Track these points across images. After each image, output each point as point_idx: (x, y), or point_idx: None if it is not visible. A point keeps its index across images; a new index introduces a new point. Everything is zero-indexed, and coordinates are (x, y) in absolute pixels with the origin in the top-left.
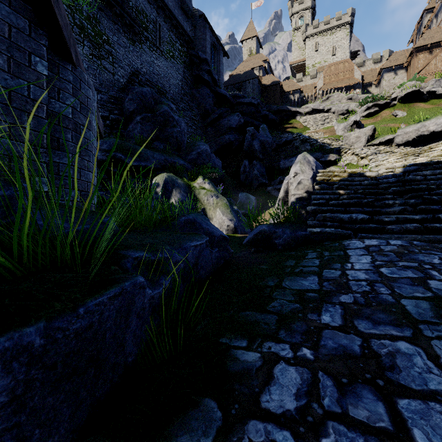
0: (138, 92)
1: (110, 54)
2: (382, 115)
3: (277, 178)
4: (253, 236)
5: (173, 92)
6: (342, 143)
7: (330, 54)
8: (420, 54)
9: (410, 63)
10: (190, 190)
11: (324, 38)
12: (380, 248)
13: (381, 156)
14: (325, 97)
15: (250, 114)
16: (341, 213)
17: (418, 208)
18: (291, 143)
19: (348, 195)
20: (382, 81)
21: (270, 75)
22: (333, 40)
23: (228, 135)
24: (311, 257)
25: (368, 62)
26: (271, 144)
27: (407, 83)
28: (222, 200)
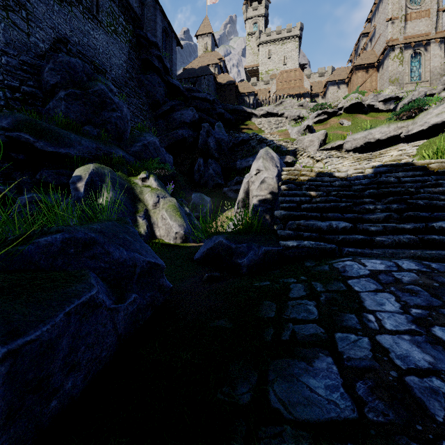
0: (63, 62)
1: (23, 7)
2: (331, 123)
3: (233, 179)
4: (206, 250)
5: (115, 73)
6: (296, 146)
7: (282, 63)
8: (358, 72)
9: (350, 79)
10: (130, 187)
11: (276, 47)
12: (395, 276)
13: (335, 160)
14: (279, 102)
15: (205, 110)
16: (317, 219)
17: (405, 214)
18: (248, 142)
19: (321, 198)
20: (327, 93)
21: (225, 74)
22: (285, 50)
23: (181, 130)
24: (299, 296)
25: (315, 75)
26: (227, 143)
27: (351, 95)
28: (170, 201)
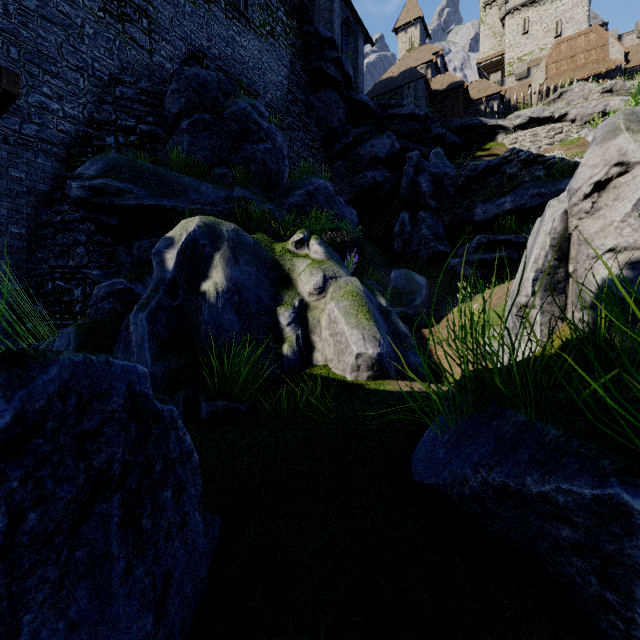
0: (189, 77)
1: (144, 14)
2: None
3: (468, 242)
4: (481, 485)
5: (271, 96)
6: None
7: (551, 36)
8: None
9: None
10: (272, 260)
11: (539, 9)
12: None
13: None
14: (555, 94)
15: (411, 135)
16: None
17: None
18: (499, 170)
19: None
20: None
21: (445, 74)
22: (557, 10)
23: (371, 172)
24: None
25: (628, 37)
26: (454, 179)
27: None
28: (347, 284)
